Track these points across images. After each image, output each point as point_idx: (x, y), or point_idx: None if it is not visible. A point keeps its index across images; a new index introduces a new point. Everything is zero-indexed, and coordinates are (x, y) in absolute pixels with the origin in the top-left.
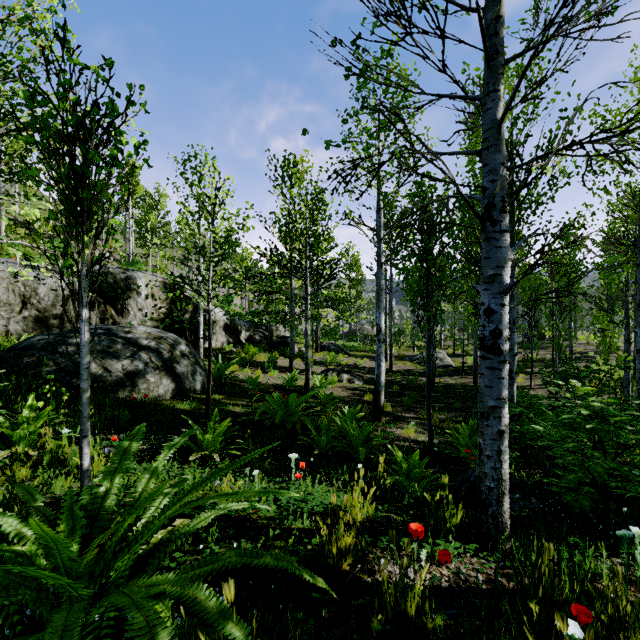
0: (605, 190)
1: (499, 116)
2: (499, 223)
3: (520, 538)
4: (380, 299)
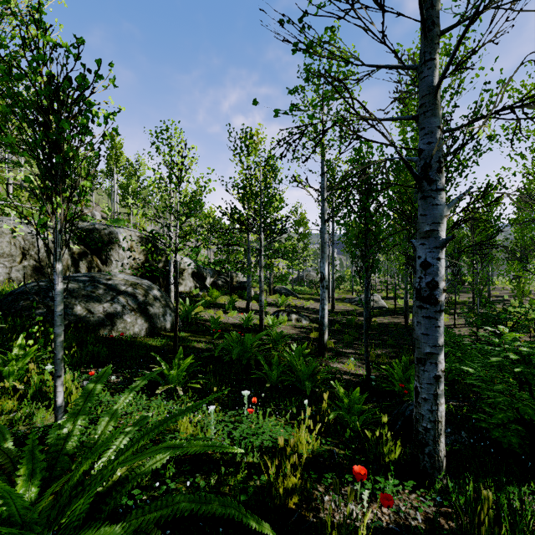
0: (521, 155)
1: (435, 83)
2: (435, 182)
3: (459, 484)
4: (324, 251)
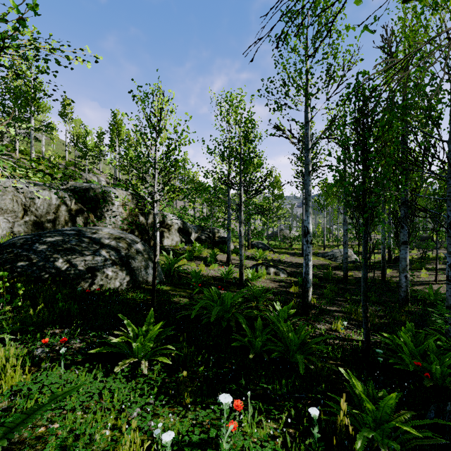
0: None
1: None
2: None
3: None
4: (308, 204)
